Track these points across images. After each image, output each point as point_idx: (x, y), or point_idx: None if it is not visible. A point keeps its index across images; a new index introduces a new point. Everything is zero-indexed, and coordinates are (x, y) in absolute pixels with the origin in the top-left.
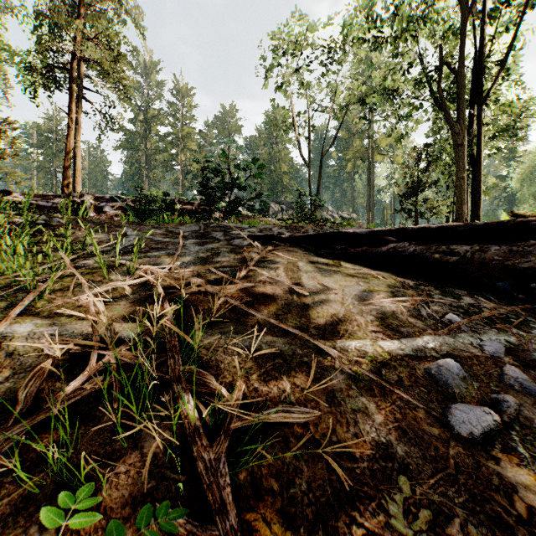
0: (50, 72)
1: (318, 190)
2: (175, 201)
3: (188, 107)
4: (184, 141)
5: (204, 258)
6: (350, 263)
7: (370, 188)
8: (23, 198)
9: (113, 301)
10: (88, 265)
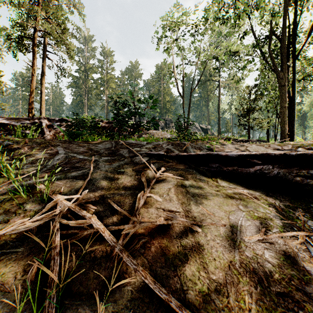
0: (21, 40)
1: (189, 113)
2: (100, 121)
3: (110, 62)
4: (108, 83)
5: (111, 178)
6: (225, 180)
7: (219, 110)
8: (2, 120)
9: (14, 245)
10: (14, 189)
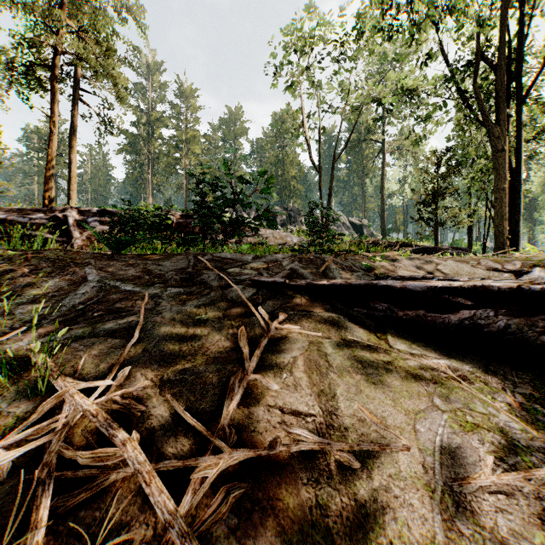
0: (31, 70)
1: (330, 198)
2: (171, 214)
3: (192, 109)
4: (188, 145)
5: (181, 336)
6: (402, 338)
7: (382, 192)
8: None
9: None
10: None
